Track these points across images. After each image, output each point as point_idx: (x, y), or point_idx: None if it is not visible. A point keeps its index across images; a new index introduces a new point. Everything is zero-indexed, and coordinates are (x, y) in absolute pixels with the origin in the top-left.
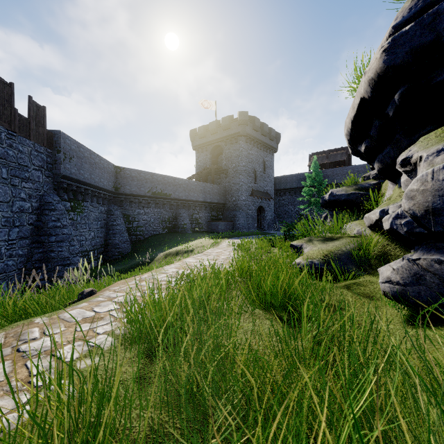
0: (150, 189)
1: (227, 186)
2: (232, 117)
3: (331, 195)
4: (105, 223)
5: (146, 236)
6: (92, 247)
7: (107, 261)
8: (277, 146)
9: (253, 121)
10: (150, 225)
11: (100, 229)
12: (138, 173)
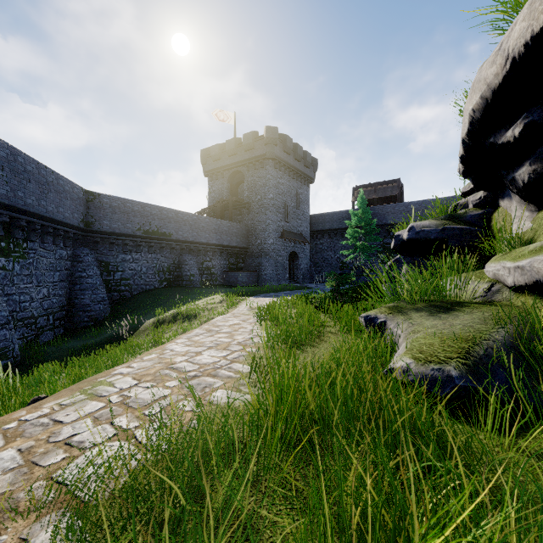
0: (140, 225)
1: (250, 224)
2: (257, 134)
3: (413, 231)
4: (68, 274)
5: (134, 293)
6: (44, 311)
7: (71, 331)
8: (313, 176)
9: (284, 140)
10: (140, 277)
11: (59, 284)
12: (122, 202)
